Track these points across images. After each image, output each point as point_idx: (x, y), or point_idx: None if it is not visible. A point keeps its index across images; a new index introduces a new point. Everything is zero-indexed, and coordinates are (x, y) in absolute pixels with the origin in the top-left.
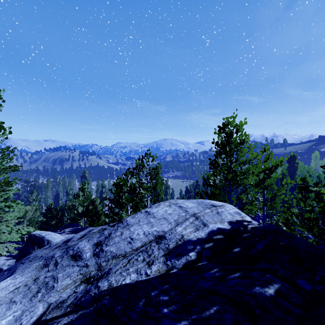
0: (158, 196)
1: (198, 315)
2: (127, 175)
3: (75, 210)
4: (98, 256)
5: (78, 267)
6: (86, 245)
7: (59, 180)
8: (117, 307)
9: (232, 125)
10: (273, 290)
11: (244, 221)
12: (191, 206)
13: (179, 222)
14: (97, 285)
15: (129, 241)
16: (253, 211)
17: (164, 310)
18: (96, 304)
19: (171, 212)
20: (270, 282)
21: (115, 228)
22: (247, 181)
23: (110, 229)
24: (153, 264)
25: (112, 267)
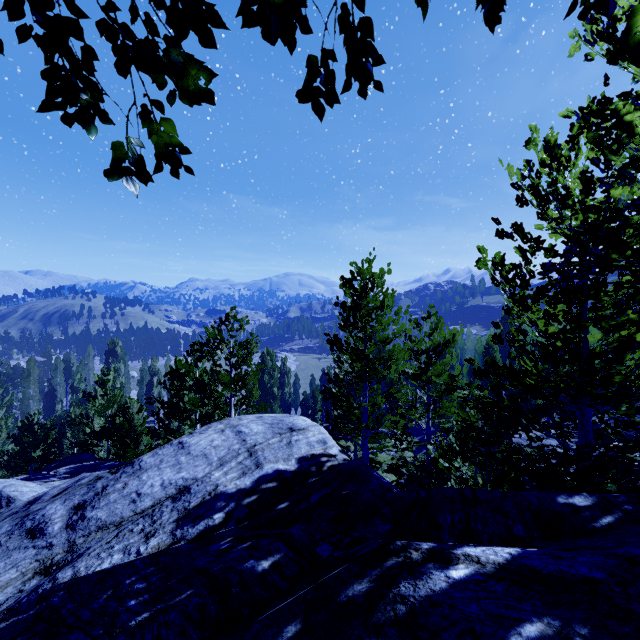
0: (249, 396)
1: (167, 603)
2: (194, 354)
3: (86, 426)
4: (74, 527)
5: (35, 550)
6: (59, 509)
7: (57, 361)
8: (68, 606)
9: (365, 275)
10: (271, 562)
11: (324, 455)
12: (257, 431)
13: (225, 462)
14: (54, 577)
15: (133, 499)
16: (399, 424)
17: (132, 602)
18: (40, 605)
19: (219, 442)
20: (273, 552)
21: (116, 477)
22: (394, 371)
23: (108, 478)
24: (153, 537)
25: (92, 546)
